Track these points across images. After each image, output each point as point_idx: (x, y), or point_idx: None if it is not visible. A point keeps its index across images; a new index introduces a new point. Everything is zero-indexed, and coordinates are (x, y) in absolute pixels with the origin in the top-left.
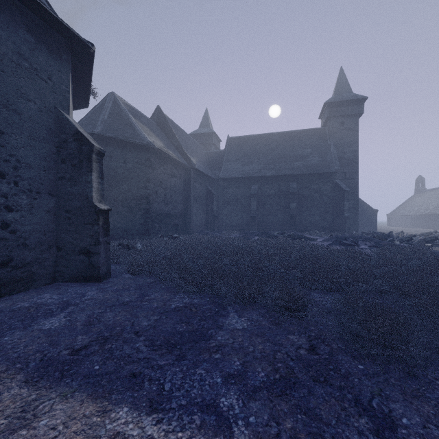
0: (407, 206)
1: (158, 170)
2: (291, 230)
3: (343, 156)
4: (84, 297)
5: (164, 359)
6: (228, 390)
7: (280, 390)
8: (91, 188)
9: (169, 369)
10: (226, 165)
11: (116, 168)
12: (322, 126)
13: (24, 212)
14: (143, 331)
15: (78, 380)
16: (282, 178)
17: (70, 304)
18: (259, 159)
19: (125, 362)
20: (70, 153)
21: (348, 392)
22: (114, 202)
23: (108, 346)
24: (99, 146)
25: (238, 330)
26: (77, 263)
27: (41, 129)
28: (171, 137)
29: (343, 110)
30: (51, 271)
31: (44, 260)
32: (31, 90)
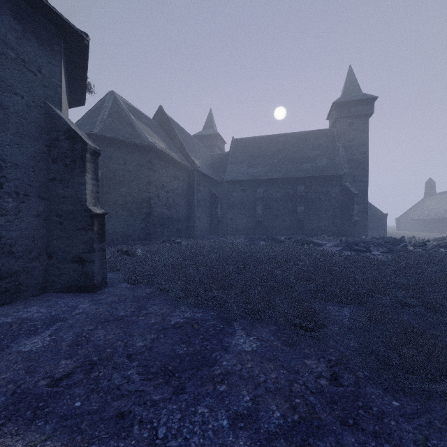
0: (417, 209)
1: (160, 172)
2: (299, 235)
3: (352, 157)
4: (74, 310)
5: (160, 392)
6: (237, 438)
7: (300, 438)
8: (85, 191)
9: (164, 406)
10: (230, 168)
11: (115, 170)
12: (330, 127)
13: (10, 216)
14: (136, 354)
15: (53, 422)
16: (289, 181)
17: (58, 320)
18: (265, 161)
19: (112, 396)
20: (62, 152)
21: (386, 441)
22: (114, 206)
23: (94, 373)
24: (94, 145)
25: (246, 353)
26: (69, 271)
27: (29, 126)
28: (173, 138)
29: (352, 111)
30: (40, 280)
31: (33, 269)
32: (18, 82)
